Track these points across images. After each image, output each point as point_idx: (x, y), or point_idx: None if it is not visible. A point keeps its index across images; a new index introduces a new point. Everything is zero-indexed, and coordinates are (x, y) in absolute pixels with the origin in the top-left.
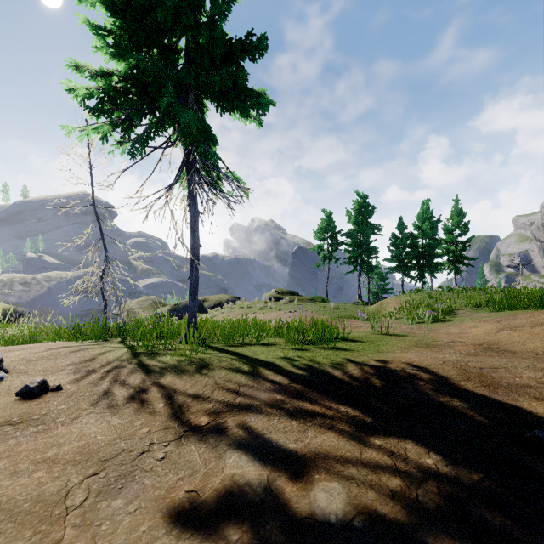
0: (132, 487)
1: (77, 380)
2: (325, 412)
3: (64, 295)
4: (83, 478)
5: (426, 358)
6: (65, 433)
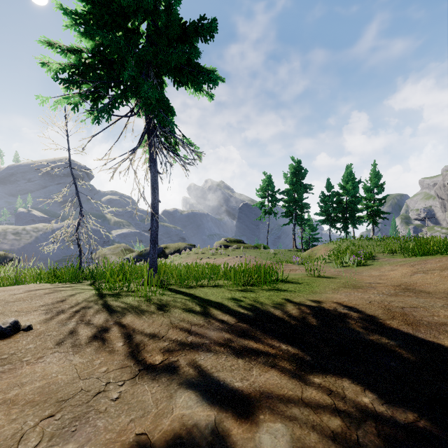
0: (84, 430)
1: (47, 320)
2: (268, 350)
3: (44, 243)
4: (39, 420)
5: (354, 298)
6: (29, 373)
